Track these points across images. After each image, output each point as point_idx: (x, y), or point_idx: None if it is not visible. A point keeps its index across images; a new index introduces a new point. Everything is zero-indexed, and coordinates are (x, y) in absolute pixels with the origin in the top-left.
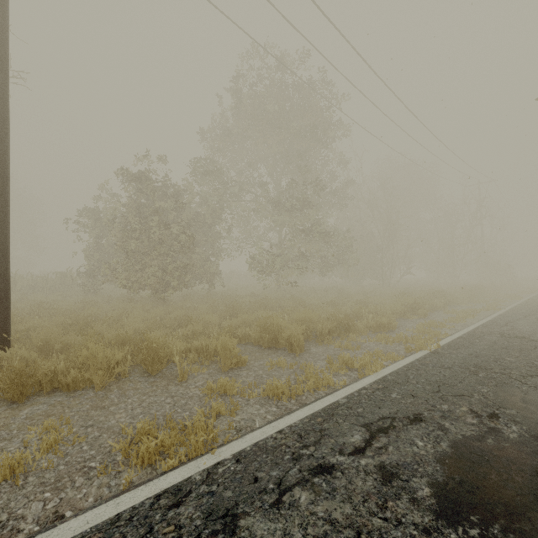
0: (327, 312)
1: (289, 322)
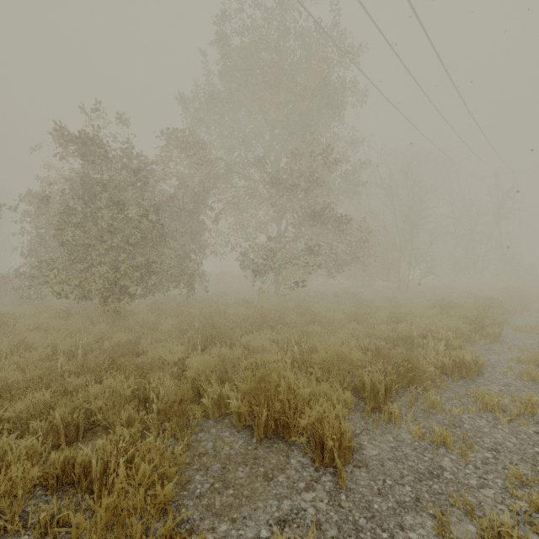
0: (357, 335)
1: (301, 356)
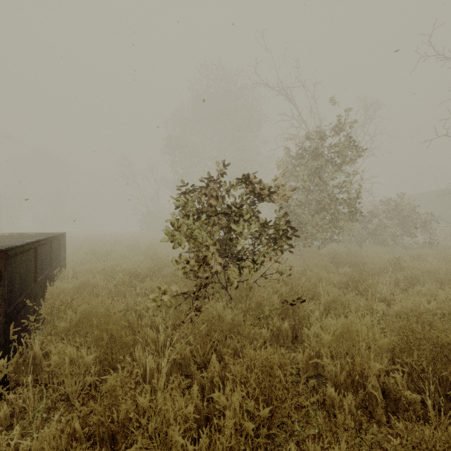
0: None
1: None
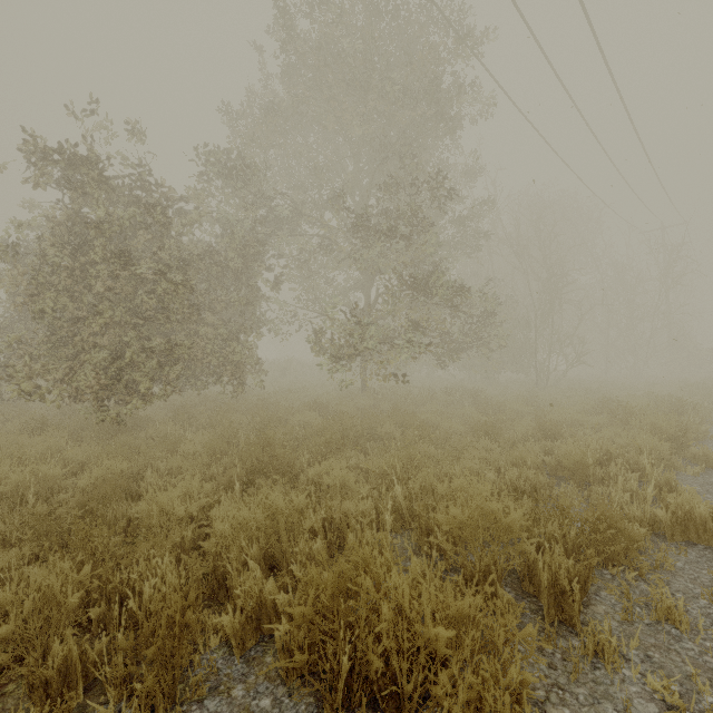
0: (494, 461)
1: (407, 503)
